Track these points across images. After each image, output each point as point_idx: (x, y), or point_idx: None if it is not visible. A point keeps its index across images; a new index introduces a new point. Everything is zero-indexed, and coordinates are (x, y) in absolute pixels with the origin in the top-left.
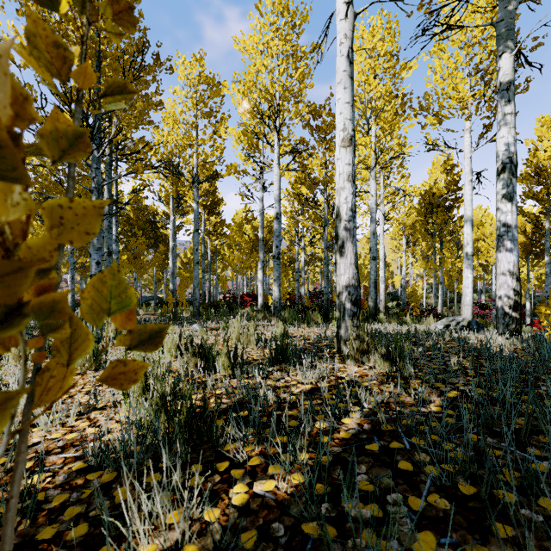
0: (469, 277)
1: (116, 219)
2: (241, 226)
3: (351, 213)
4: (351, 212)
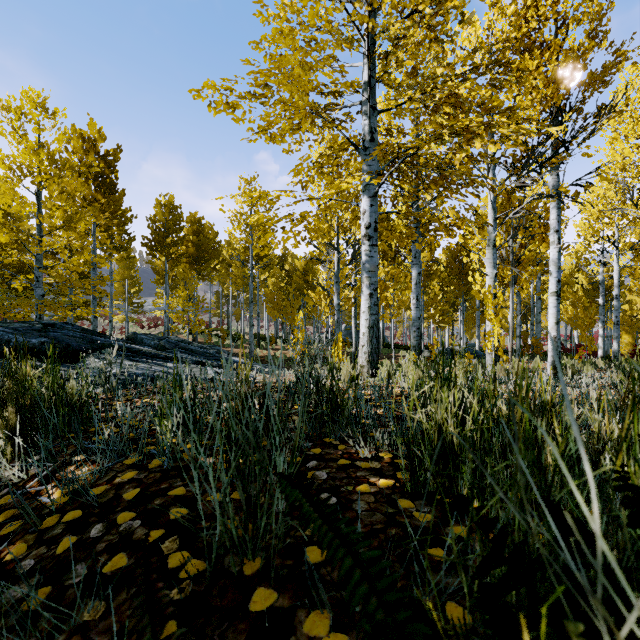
0: None
1: None
2: (571, 276)
3: None
4: None
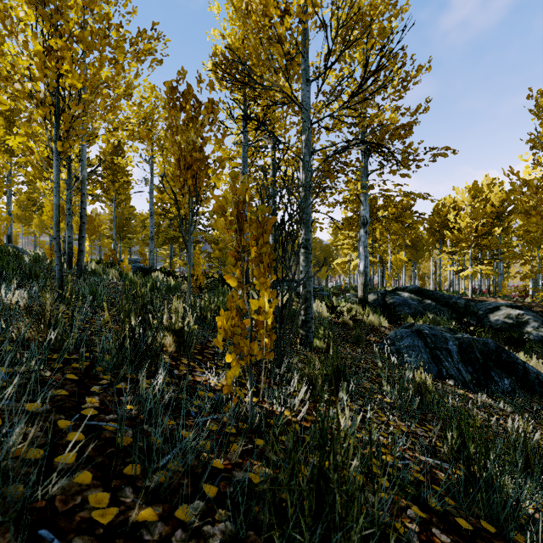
0: (530, 286)
1: (413, 264)
2: None
3: (449, 278)
4: (449, 278)
